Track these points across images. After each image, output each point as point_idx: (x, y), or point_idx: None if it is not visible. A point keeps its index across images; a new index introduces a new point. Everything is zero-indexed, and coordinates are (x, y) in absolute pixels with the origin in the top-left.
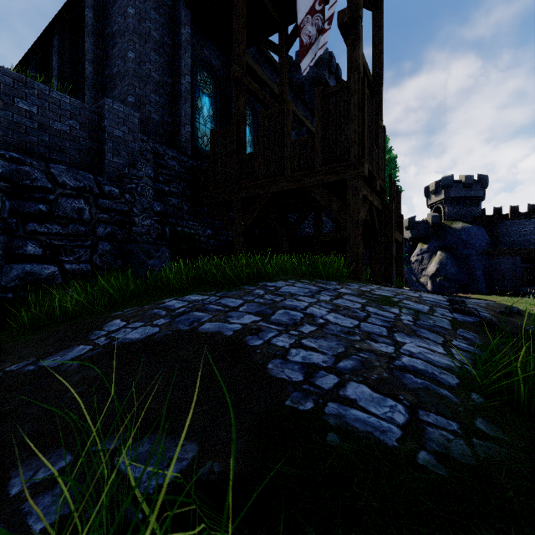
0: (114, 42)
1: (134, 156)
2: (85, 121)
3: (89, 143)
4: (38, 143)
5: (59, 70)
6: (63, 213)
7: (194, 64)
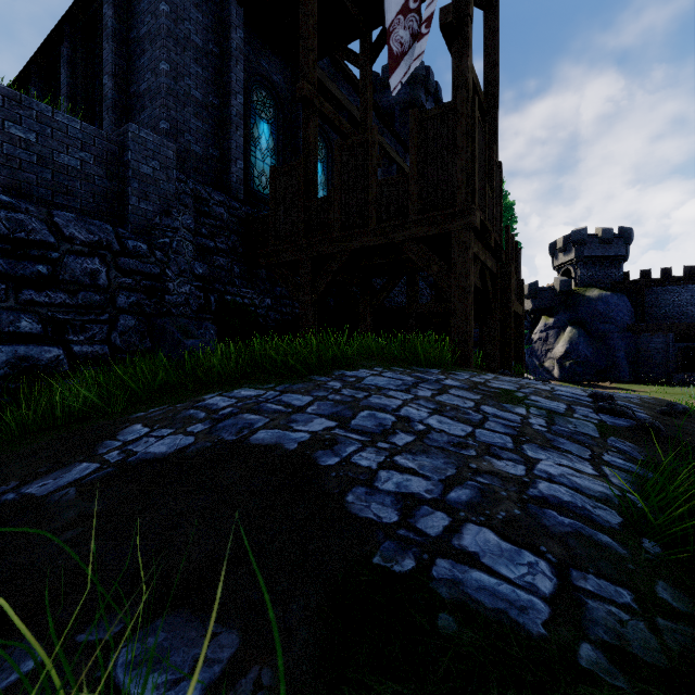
0: (142, 49)
1: (167, 201)
2: (102, 154)
3: (107, 183)
4: (37, 182)
5: (70, 87)
6: (71, 277)
7: (248, 80)
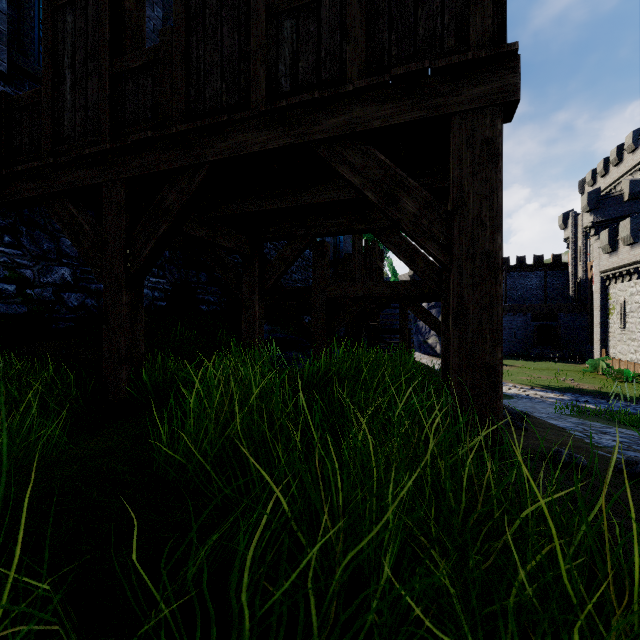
0: None
1: None
2: None
3: None
4: None
5: None
6: None
7: None
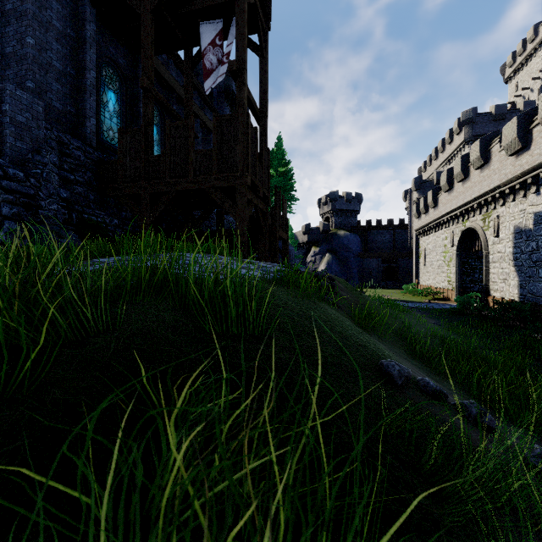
0: (8, 20)
1: (38, 143)
2: None
3: None
4: None
5: None
6: None
7: (99, 60)
